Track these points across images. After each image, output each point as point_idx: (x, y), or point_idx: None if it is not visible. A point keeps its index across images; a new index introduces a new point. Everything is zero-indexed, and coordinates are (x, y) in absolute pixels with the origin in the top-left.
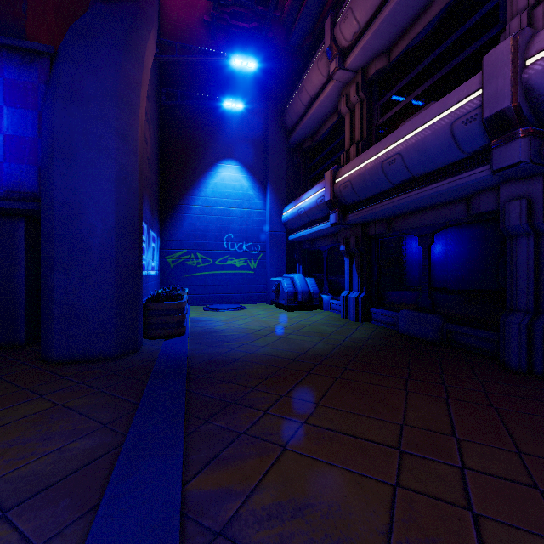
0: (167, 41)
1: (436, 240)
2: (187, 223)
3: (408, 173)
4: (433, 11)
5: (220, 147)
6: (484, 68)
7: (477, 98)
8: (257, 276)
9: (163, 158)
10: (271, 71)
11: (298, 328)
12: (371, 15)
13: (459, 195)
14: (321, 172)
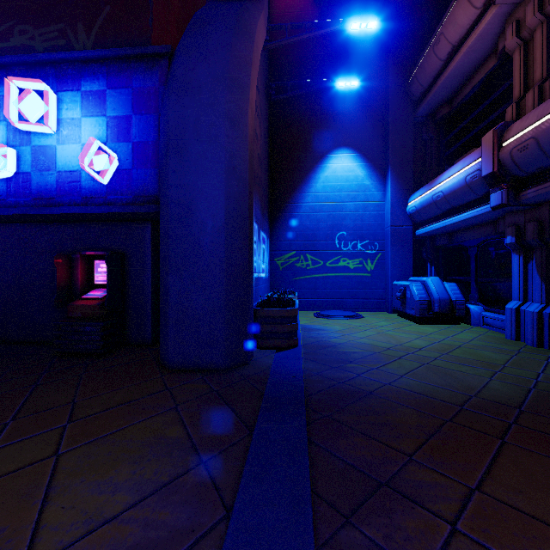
0: (277, 25)
1: None
2: (296, 222)
3: None
4: None
5: (331, 136)
6: None
7: None
8: (374, 279)
9: (272, 157)
10: (393, 34)
11: (445, 350)
12: None
13: None
14: (465, 144)
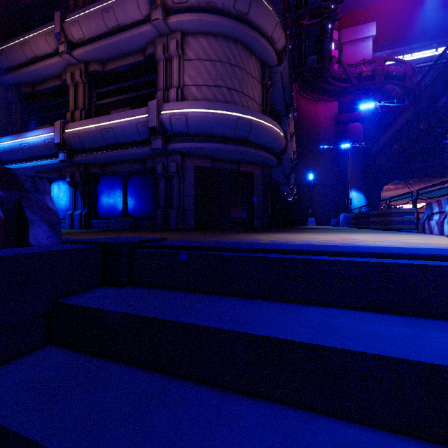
0: None
1: (130, 179)
2: None
3: (117, 140)
4: (129, 60)
5: None
6: (149, 107)
7: (146, 117)
8: None
9: None
10: None
11: None
12: (93, 36)
13: (140, 157)
14: (43, 119)
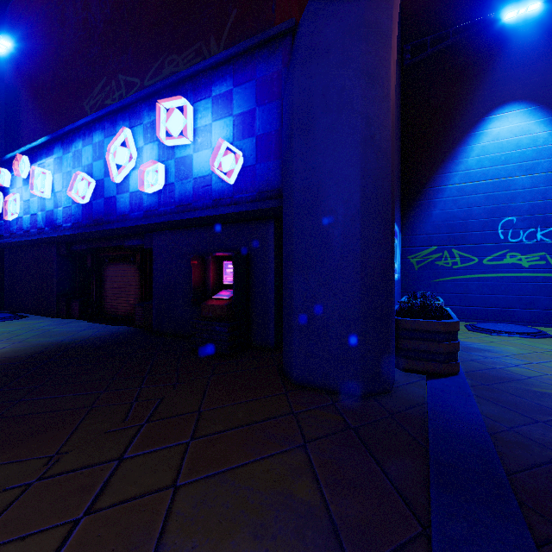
0: None
1: None
2: (437, 210)
3: None
4: None
5: (491, 91)
6: None
7: None
8: None
9: (405, 136)
10: None
11: None
12: None
13: None
14: None
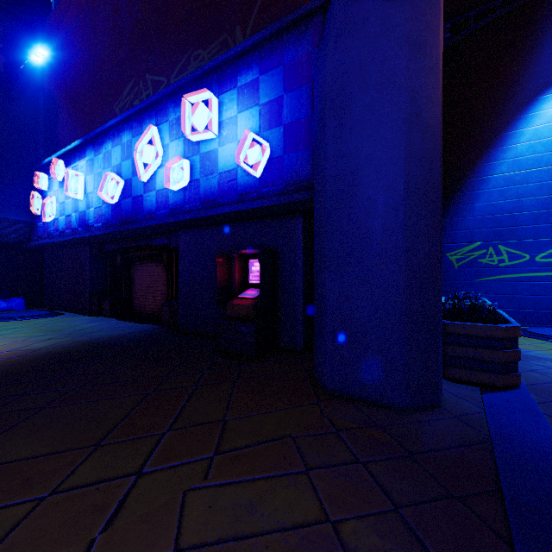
0: None
1: None
2: (480, 203)
3: None
4: None
5: (545, 68)
6: None
7: None
8: None
9: (443, 123)
10: None
11: None
12: None
13: None
14: None
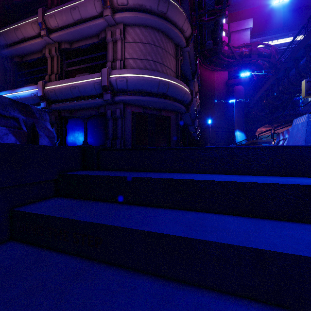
0: None
1: (89, 120)
2: None
3: (80, 94)
4: (88, 41)
5: None
6: (102, 72)
7: (100, 79)
8: None
9: None
10: None
11: None
12: (64, 25)
13: (96, 106)
14: (29, 80)
